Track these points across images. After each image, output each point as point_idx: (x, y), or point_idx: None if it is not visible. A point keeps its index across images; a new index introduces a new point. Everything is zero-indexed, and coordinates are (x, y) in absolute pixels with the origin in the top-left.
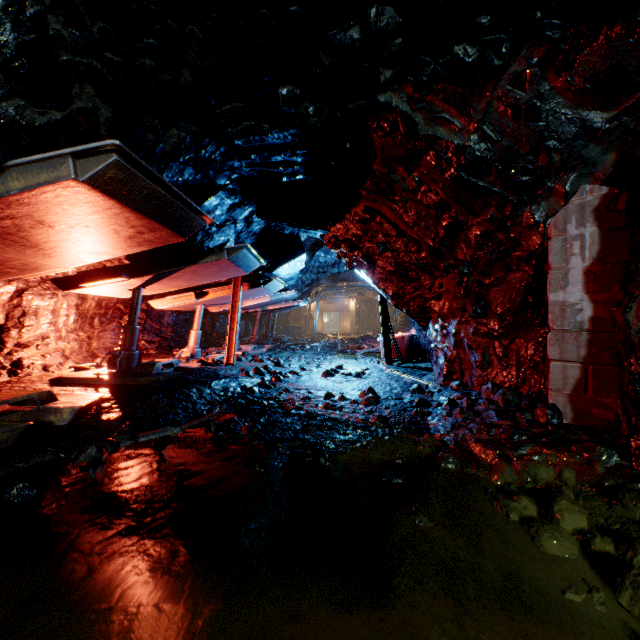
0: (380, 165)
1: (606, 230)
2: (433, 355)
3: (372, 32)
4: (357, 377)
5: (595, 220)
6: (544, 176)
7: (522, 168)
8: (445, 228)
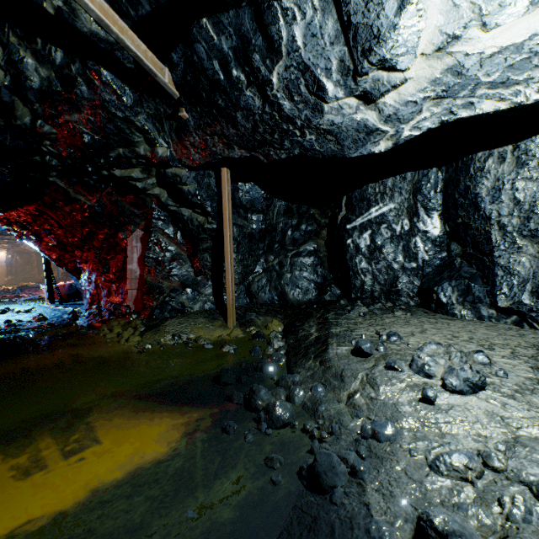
0: (49, 199)
1: (144, 246)
2: (84, 293)
3: (47, 164)
4: (27, 312)
5: (141, 242)
6: (124, 224)
7: (116, 219)
8: (87, 232)
